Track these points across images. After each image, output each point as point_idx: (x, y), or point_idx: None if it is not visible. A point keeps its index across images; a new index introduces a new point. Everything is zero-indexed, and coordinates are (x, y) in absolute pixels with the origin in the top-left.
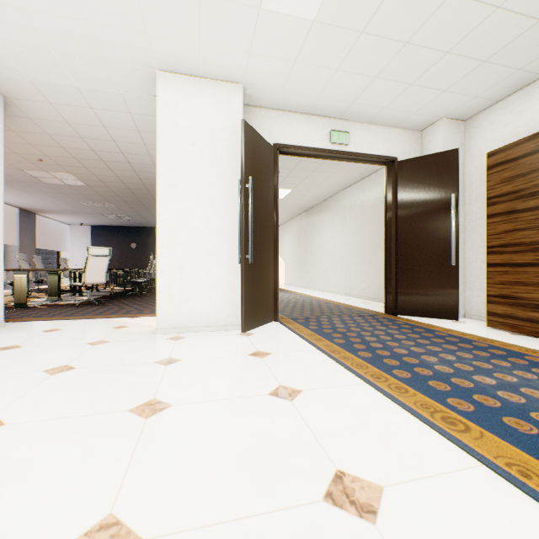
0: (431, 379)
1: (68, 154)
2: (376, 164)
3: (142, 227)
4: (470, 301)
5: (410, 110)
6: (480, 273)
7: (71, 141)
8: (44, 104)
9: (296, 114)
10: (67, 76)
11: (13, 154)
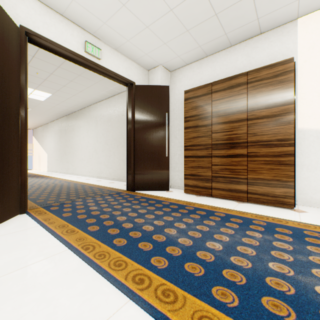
0: (185, 261)
1: None
2: (121, 84)
3: None
4: (173, 178)
5: (144, 50)
6: (178, 161)
7: None
8: None
9: (50, 10)
10: None
11: None
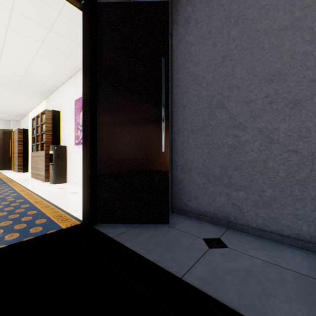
0: None
1: None
2: None
3: None
4: None
5: None
6: None
7: None
8: None
9: None
10: None
11: None
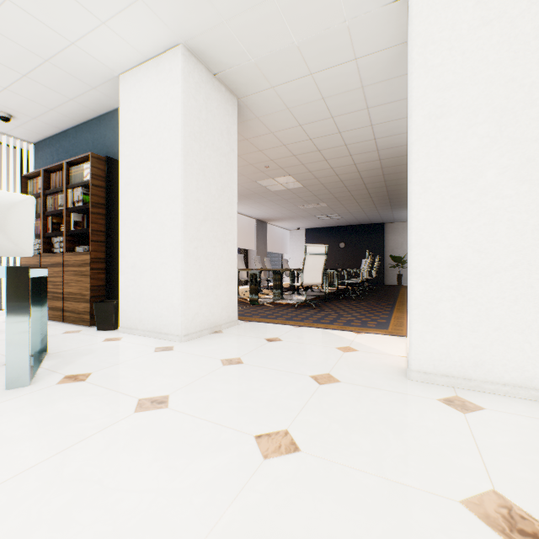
0: None
1: (288, 152)
2: None
3: (349, 226)
4: None
5: None
6: None
7: (290, 134)
8: (267, 93)
9: None
10: (287, 31)
11: (249, 166)
